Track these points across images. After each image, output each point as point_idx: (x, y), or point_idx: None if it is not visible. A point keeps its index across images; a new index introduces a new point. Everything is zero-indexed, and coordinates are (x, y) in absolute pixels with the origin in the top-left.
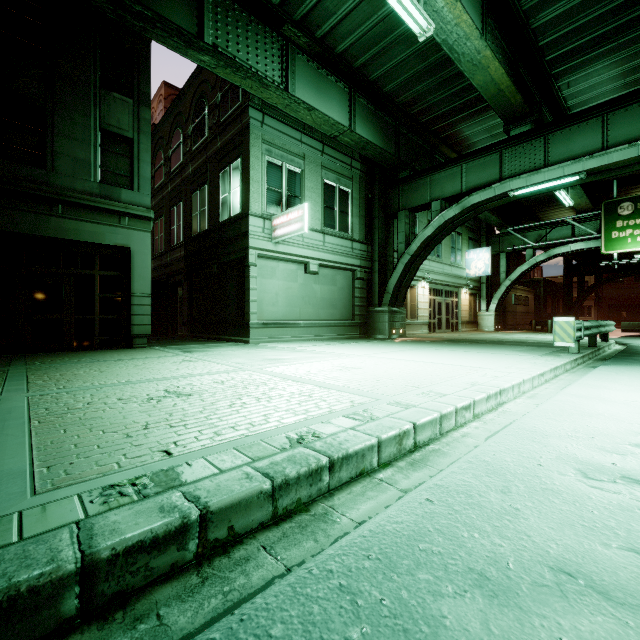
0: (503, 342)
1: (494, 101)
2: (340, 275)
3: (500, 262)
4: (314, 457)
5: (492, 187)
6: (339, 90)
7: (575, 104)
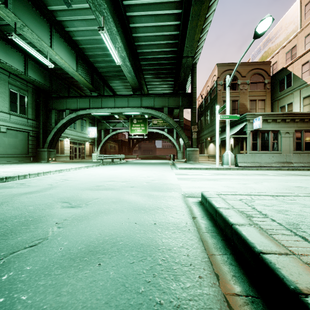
0: (91, 162)
1: (84, 84)
2: (20, 134)
3: (101, 133)
4: (2, 177)
5: (86, 110)
6: (18, 55)
7: (115, 88)
